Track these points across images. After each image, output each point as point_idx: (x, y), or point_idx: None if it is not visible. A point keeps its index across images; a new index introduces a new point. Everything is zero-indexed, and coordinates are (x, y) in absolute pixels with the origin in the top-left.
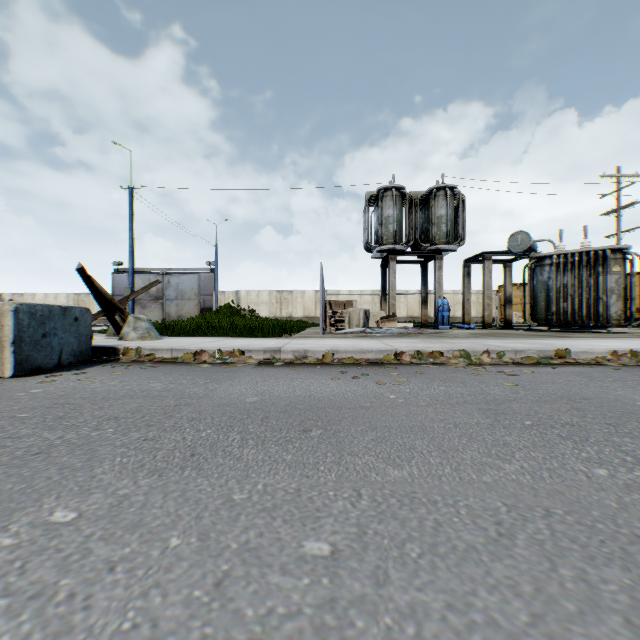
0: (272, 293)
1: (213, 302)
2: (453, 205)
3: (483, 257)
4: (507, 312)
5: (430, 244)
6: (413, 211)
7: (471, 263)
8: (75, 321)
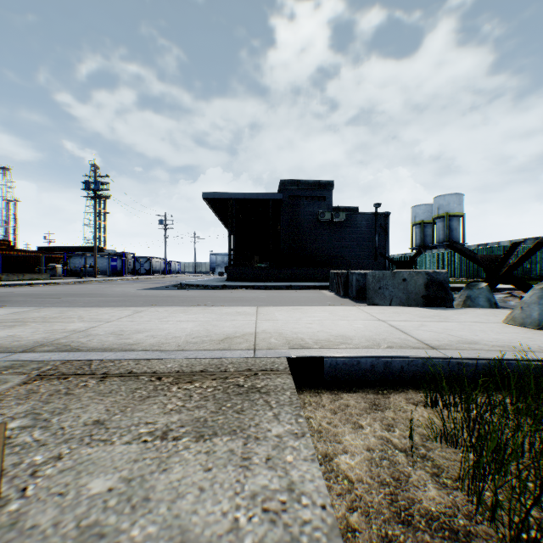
0: None
1: None
2: None
3: None
4: None
5: None
6: None
7: None
8: (403, 281)
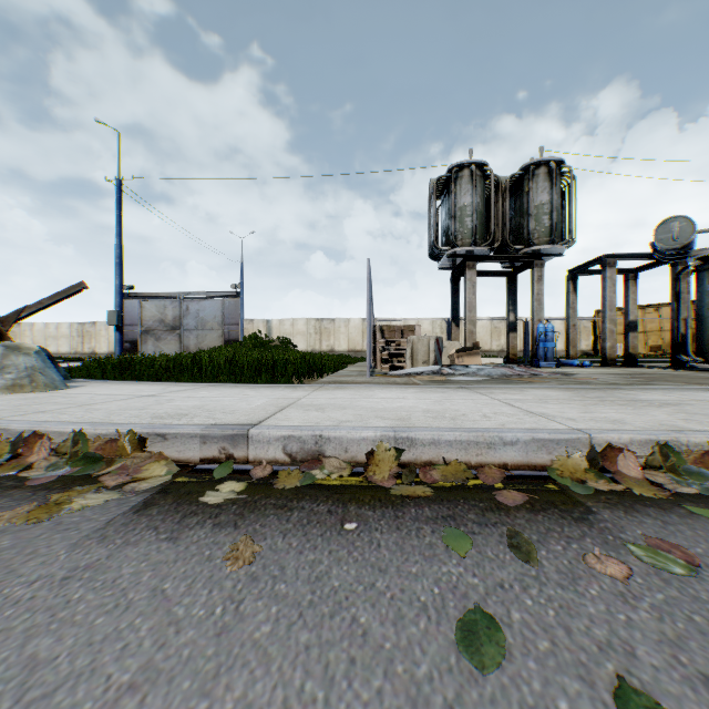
0: (310, 321)
1: (239, 333)
2: (559, 188)
3: (603, 263)
4: (630, 343)
5: (524, 245)
6: (500, 199)
7: (578, 275)
8: None
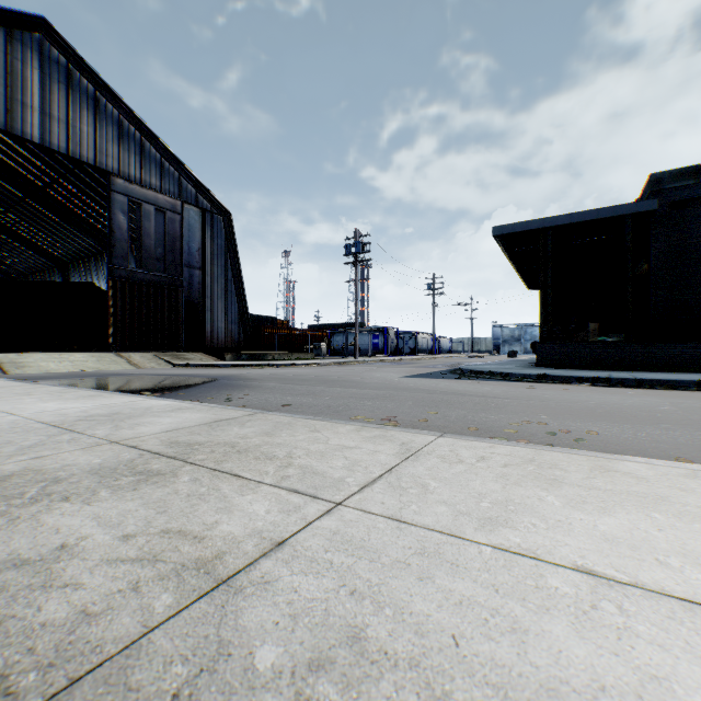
0: None
1: None
2: None
3: None
4: None
5: None
6: None
7: None
8: None
